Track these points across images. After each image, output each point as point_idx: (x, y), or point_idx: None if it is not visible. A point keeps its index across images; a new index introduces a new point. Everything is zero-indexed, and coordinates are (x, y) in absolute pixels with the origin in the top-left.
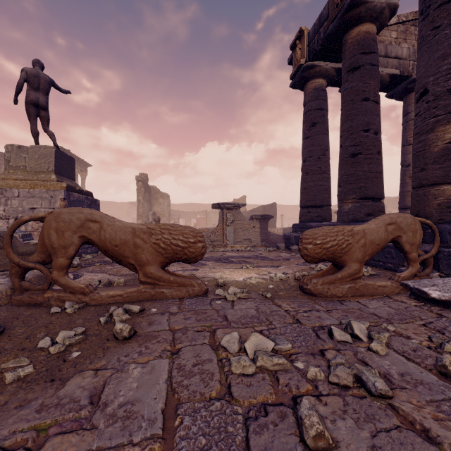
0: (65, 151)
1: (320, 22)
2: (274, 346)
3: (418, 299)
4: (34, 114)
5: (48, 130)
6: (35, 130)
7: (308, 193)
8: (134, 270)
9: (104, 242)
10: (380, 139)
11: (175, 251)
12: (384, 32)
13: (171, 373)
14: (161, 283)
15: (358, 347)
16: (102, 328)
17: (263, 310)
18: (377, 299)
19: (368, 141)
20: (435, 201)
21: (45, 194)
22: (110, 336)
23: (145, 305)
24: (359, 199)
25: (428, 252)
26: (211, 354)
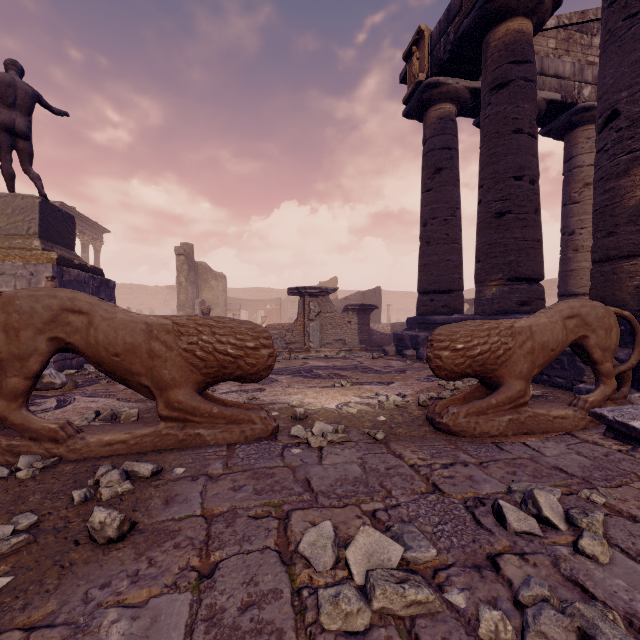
0: (69, 209)
1: (449, 17)
2: (402, 553)
3: (622, 439)
4: (6, 145)
5: (31, 170)
6: (9, 170)
7: (430, 272)
8: (151, 396)
9: (95, 349)
10: (538, 192)
11: (222, 363)
12: (538, 40)
13: (191, 636)
14: (196, 419)
15: (555, 546)
16: (73, 514)
17: (373, 466)
18: (554, 440)
19: (522, 193)
20: (631, 281)
21: (21, 270)
22: (83, 533)
23: (166, 460)
24: (507, 280)
25: (621, 361)
26: (278, 575)
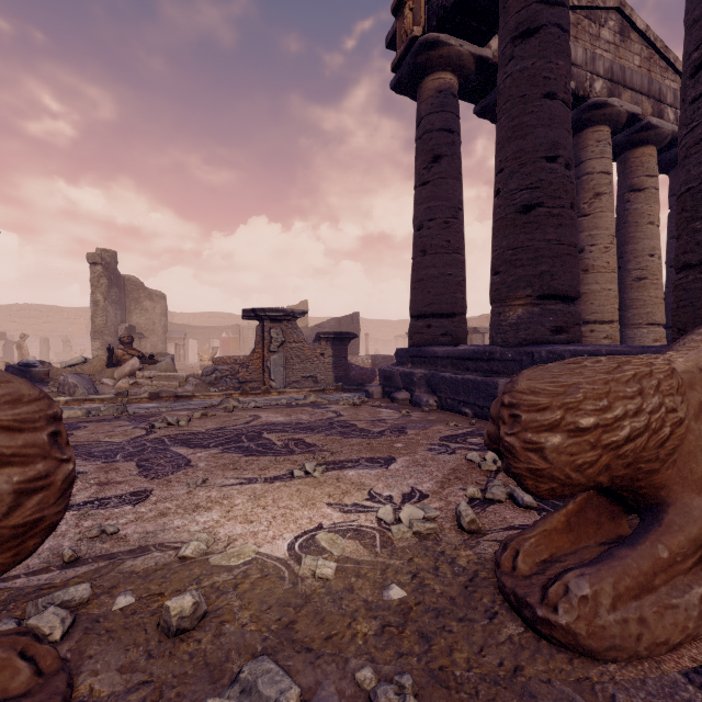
0: None
1: None
2: None
3: None
4: None
5: None
6: None
7: (426, 289)
8: None
9: None
10: (574, 180)
11: None
12: None
13: None
14: None
15: None
16: None
17: None
18: None
19: (556, 180)
20: None
21: None
22: None
23: None
24: (538, 297)
25: None
26: None
